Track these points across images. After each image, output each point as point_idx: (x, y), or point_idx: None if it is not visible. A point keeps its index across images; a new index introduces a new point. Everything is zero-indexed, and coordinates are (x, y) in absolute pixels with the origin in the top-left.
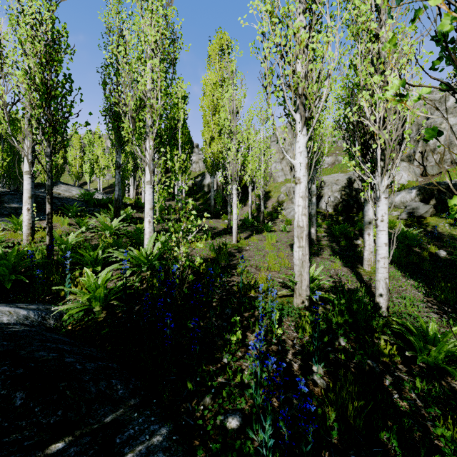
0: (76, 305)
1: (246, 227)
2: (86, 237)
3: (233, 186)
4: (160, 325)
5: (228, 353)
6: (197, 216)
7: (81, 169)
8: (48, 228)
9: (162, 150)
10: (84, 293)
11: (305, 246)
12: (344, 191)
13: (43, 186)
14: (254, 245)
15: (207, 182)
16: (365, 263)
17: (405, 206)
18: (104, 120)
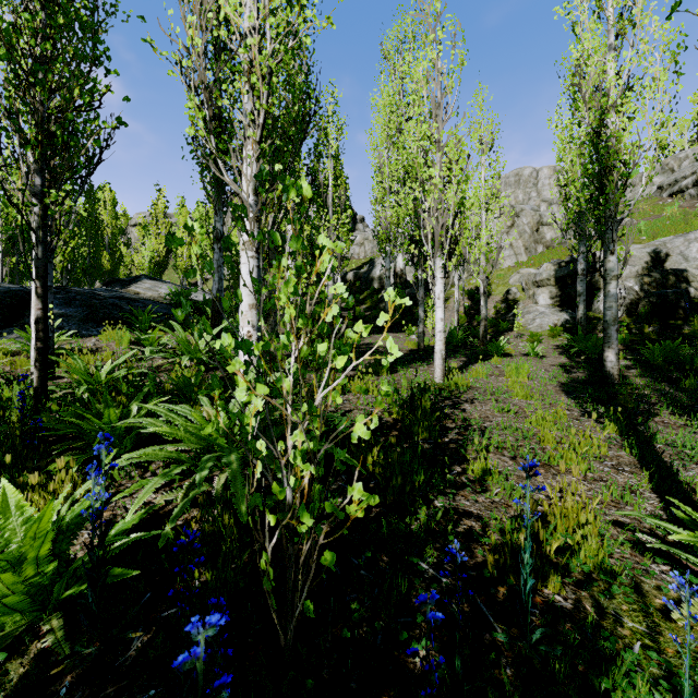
0: None
1: (453, 347)
2: (150, 367)
3: (437, 260)
4: None
5: None
6: None
7: (189, 261)
8: (37, 352)
9: (278, 168)
10: None
11: None
12: (649, 277)
13: (119, 283)
14: (482, 386)
15: (378, 273)
16: None
17: None
18: (191, 151)
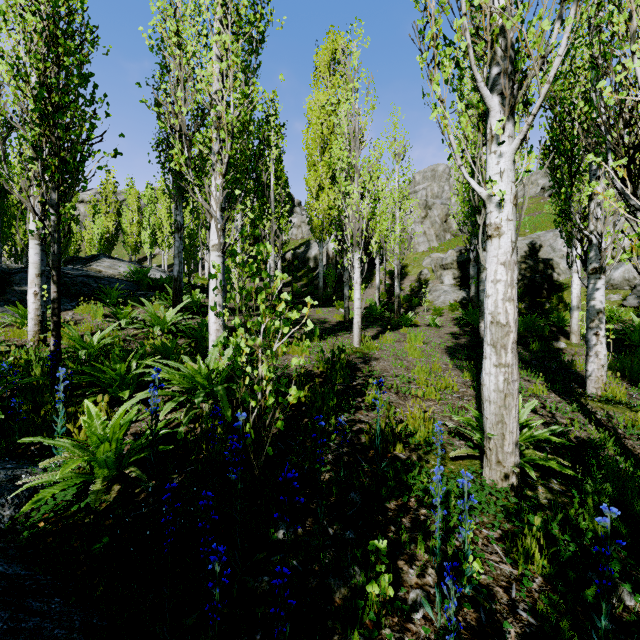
0: (62, 476)
1: (373, 319)
2: (126, 336)
3: (355, 254)
4: (204, 553)
5: (360, 629)
6: (298, 302)
7: (139, 238)
8: (53, 324)
9: (237, 193)
10: (83, 447)
11: (511, 364)
12: (525, 264)
13: (79, 261)
14: (389, 349)
15: (313, 254)
16: (591, 385)
17: (631, 285)
18: (157, 157)
